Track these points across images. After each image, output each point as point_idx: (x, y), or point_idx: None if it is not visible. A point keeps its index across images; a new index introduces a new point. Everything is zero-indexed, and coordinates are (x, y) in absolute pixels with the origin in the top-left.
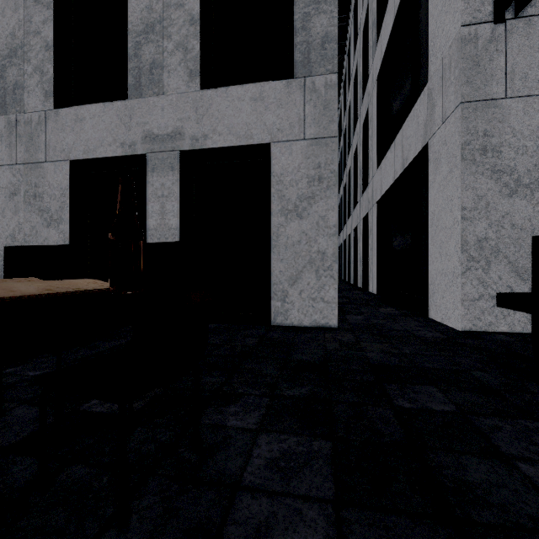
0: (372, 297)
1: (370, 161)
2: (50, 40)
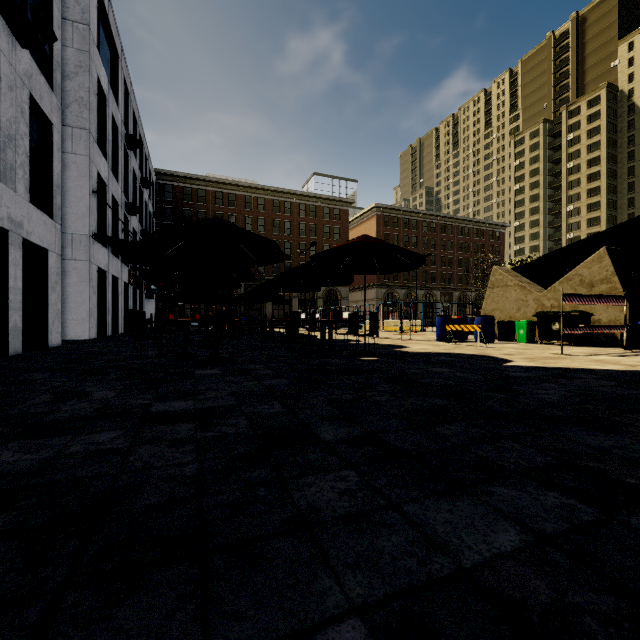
0: None
1: None
2: None
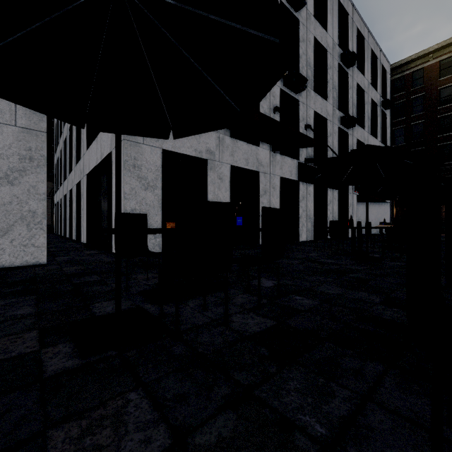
0: (83, 246)
1: (82, 141)
2: None
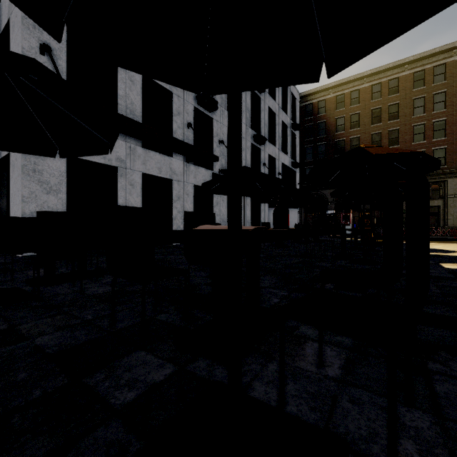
0: None
1: None
2: None
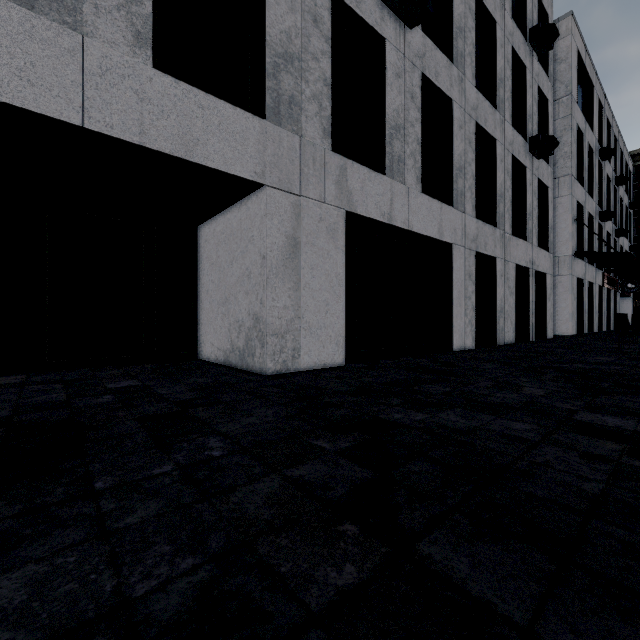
0: None
1: None
2: (511, 198)
